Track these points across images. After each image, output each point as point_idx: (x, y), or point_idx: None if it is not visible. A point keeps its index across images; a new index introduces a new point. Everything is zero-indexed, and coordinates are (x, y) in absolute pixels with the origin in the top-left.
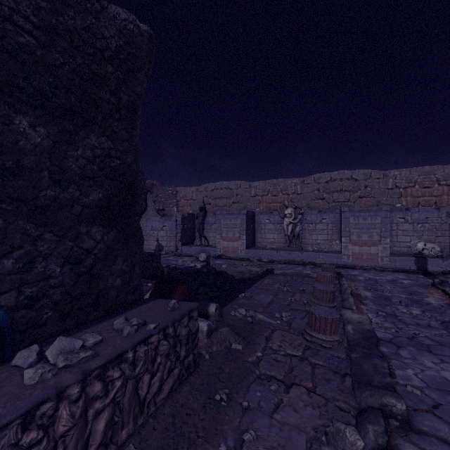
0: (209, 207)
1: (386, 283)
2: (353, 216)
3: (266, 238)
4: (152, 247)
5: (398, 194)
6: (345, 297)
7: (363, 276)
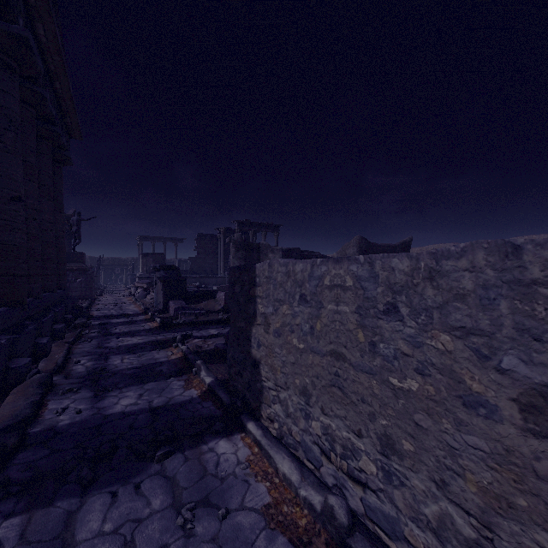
0: None
1: None
2: None
3: None
4: None
5: None
6: None
7: None
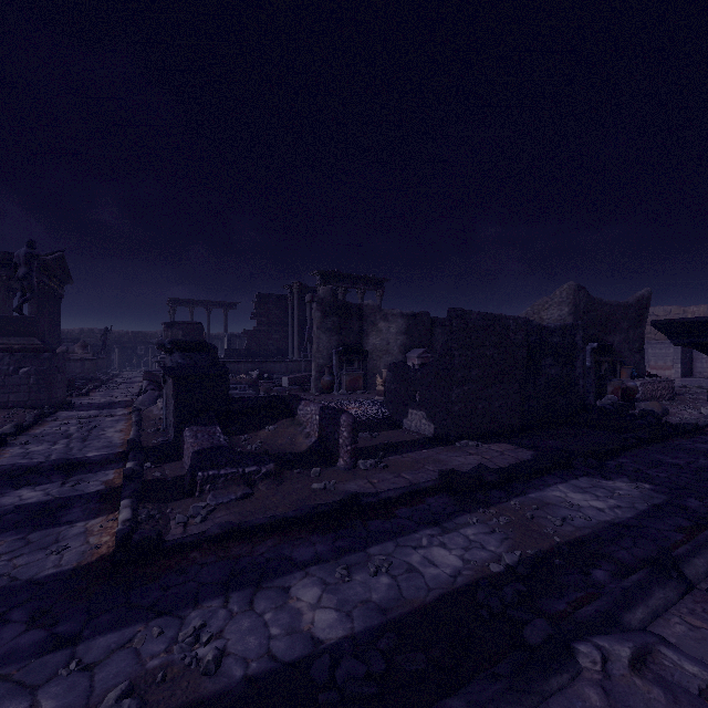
0: None
1: None
2: None
3: None
4: None
5: None
6: None
7: None
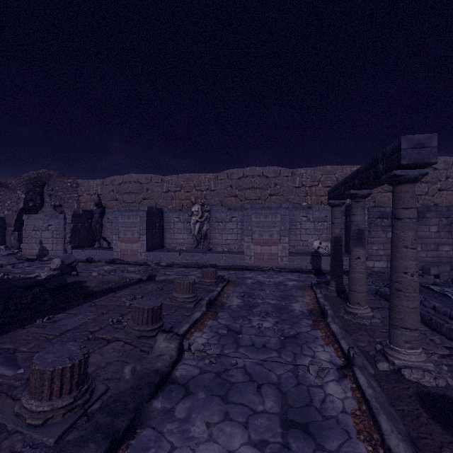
0: (115, 203)
1: (270, 285)
2: (255, 214)
3: (176, 239)
4: (35, 252)
5: (304, 193)
6: (194, 311)
7: (254, 279)
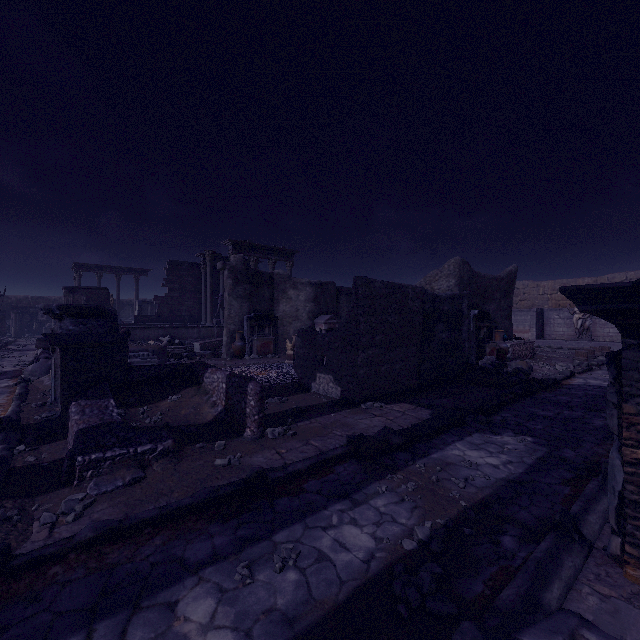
0: None
1: None
2: None
3: (555, 331)
4: None
5: None
6: None
7: None
